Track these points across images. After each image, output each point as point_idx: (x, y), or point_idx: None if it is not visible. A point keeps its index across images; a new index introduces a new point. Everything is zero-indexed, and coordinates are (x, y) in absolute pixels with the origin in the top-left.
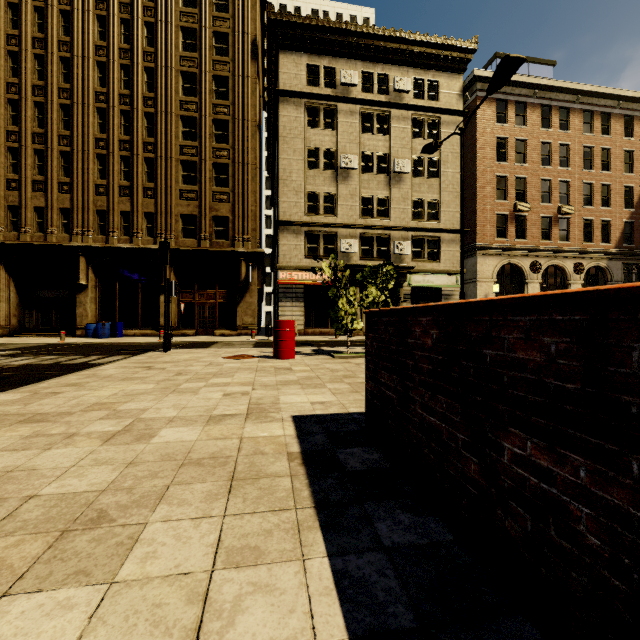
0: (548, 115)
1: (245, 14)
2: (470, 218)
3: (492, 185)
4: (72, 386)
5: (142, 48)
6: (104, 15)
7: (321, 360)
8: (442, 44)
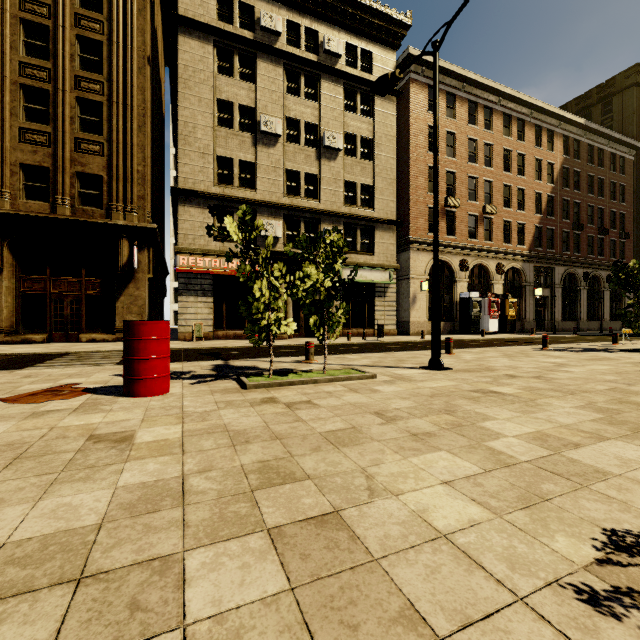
0: (474, 112)
1: None
2: (403, 210)
3: (425, 176)
4: None
5: None
6: None
7: (219, 396)
8: (376, 10)
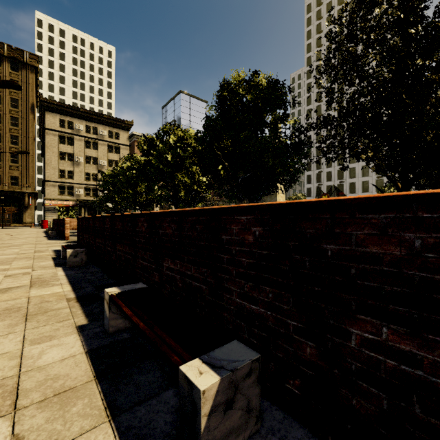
0: None
1: (28, 93)
2: None
3: None
4: None
5: None
6: None
7: None
8: (119, 121)
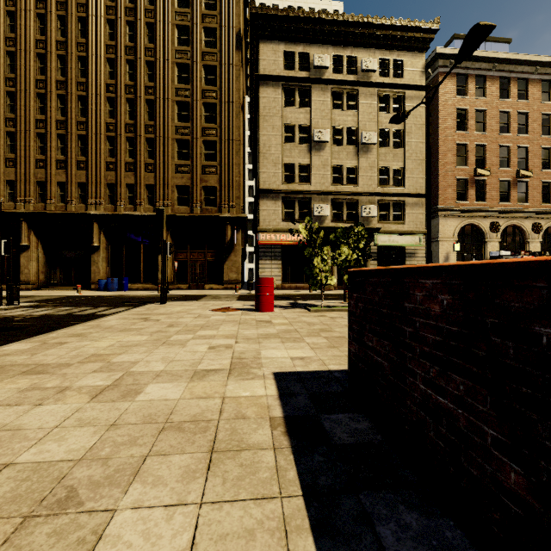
0: (507, 86)
1: (230, 10)
2: (432, 183)
3: (453, 152)
4: (77, 336)
5: (144, 45)
6: (113, 19)
7: (298, 313)
8: (406, 26)
